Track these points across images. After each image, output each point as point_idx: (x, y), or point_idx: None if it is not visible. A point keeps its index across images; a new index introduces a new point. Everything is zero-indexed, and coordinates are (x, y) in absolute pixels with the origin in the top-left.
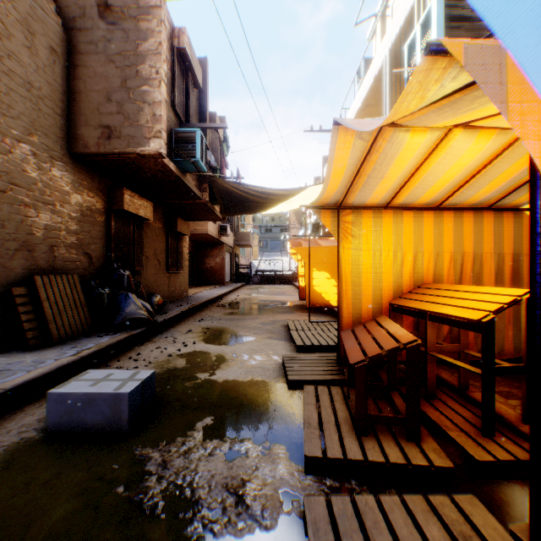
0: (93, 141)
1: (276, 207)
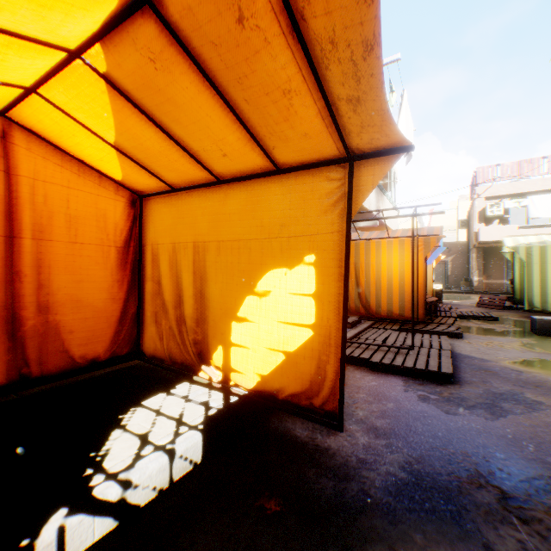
0: None
1: None
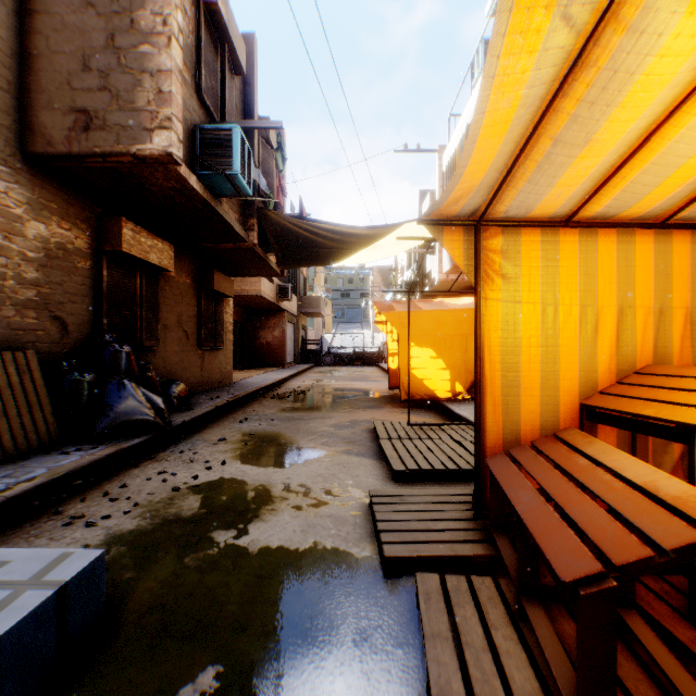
0: (61, 135)
1: (357, 255)
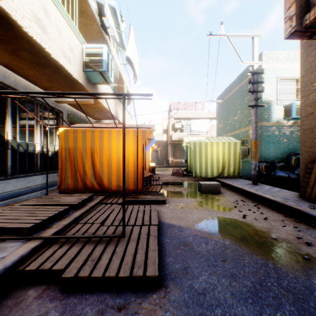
0: None
1: None
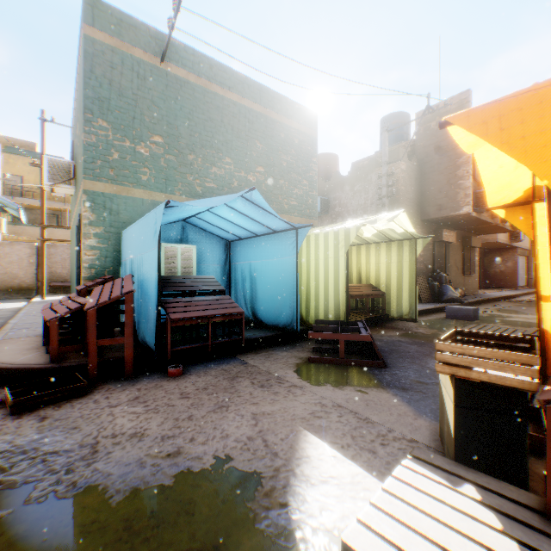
0: (431, 213)
1: None
